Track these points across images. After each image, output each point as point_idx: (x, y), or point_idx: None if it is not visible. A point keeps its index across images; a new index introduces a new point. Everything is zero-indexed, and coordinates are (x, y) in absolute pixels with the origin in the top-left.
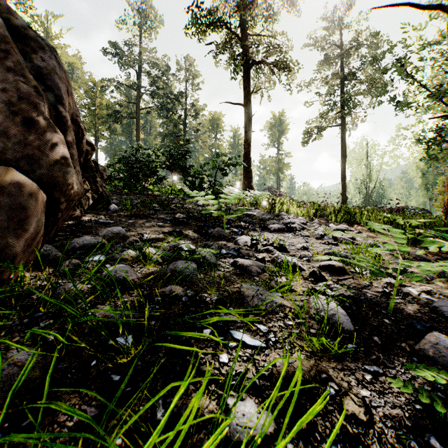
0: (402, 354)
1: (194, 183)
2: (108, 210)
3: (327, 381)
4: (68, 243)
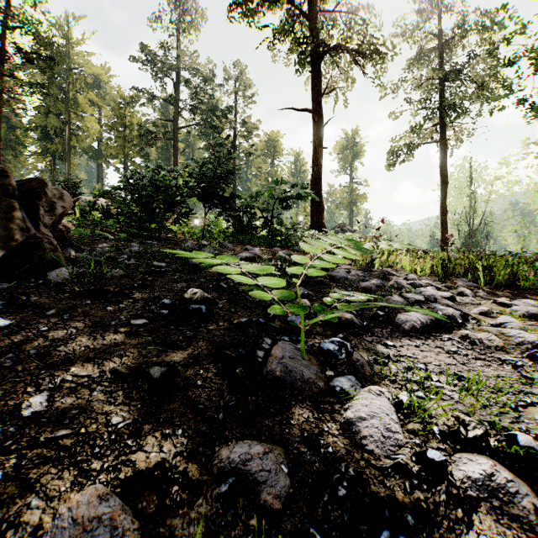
0: None
1: (241, 221)
2: (46, 279)
3: None
4: None
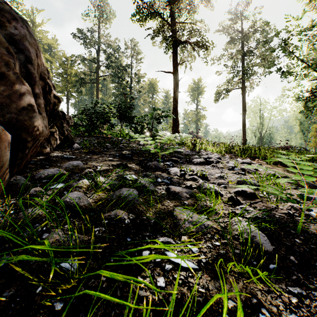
0: None
1: (137, 129)
2: (72, 148)
3: (259, 307)
4: (36, 174)
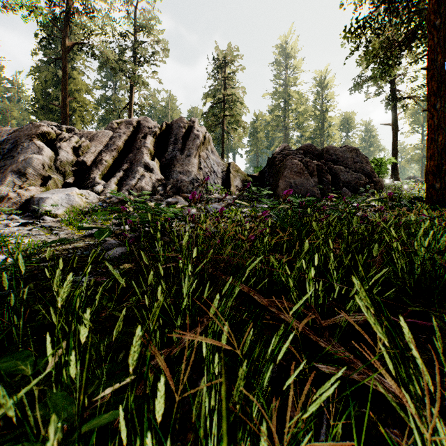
0: None
1: None
2: None
3: None
4: None
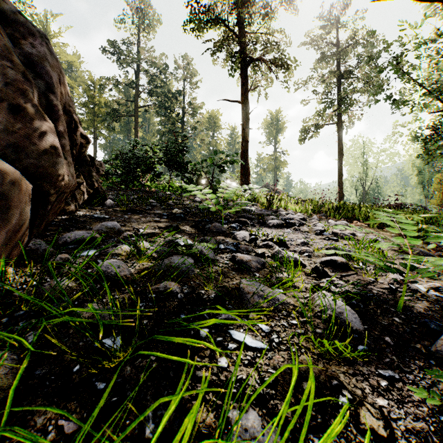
0: (417, 356)
1: (191, 180)
2: (104, 205)
3: (339, 389)
4: (60, 238)
